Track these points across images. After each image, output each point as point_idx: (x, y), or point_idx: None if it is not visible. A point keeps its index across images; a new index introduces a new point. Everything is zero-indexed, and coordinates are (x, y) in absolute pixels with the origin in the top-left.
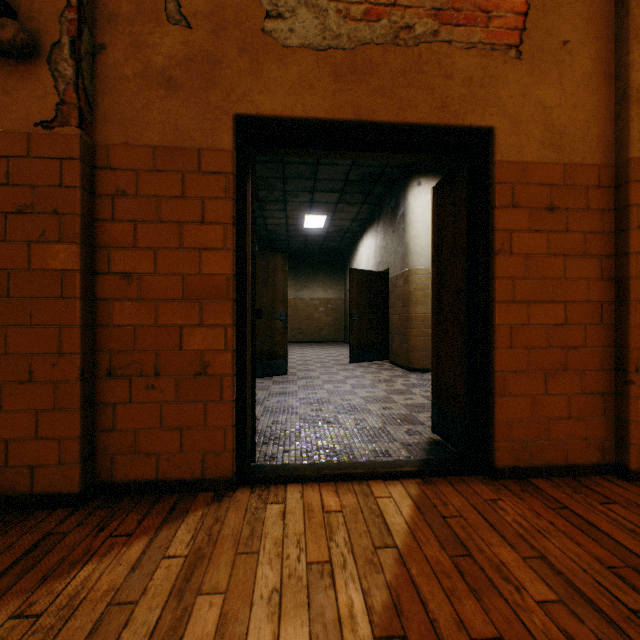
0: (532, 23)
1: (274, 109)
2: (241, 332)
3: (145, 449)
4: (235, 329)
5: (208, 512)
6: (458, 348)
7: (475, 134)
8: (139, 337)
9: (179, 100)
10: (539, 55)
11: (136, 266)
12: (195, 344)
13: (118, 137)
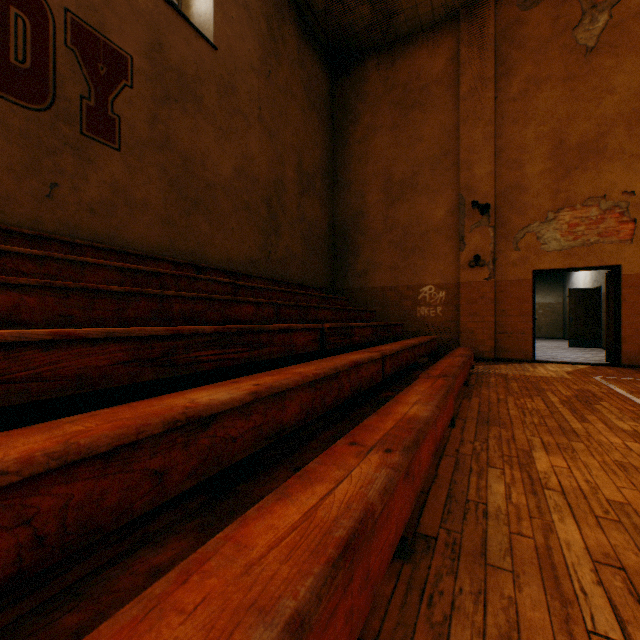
0: (636, 232)
1: (543, 268)
2: (533, 324)
3: (507, 351)
4: (531, 323)
5: (528, 363)
6: (611, 330)
7: (614, 266)
8: (506, 325)
9: (516, 268)
10: (639, 241)
11: (505, 308)
12: (520, 327)
13: (500, 279)
